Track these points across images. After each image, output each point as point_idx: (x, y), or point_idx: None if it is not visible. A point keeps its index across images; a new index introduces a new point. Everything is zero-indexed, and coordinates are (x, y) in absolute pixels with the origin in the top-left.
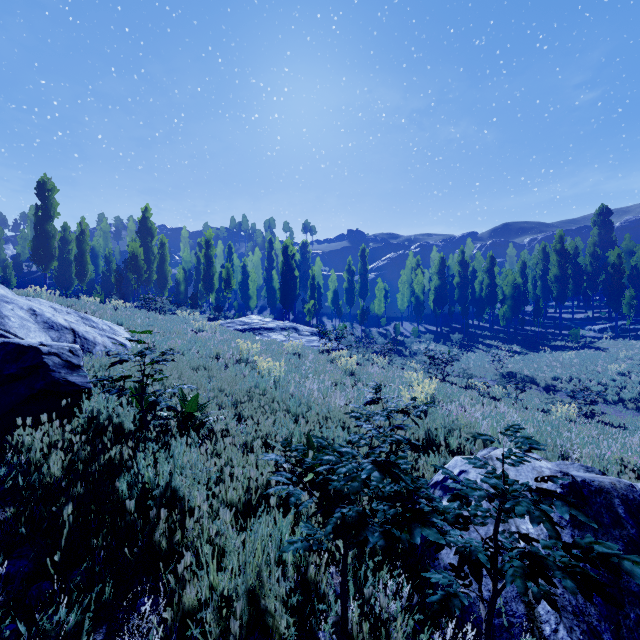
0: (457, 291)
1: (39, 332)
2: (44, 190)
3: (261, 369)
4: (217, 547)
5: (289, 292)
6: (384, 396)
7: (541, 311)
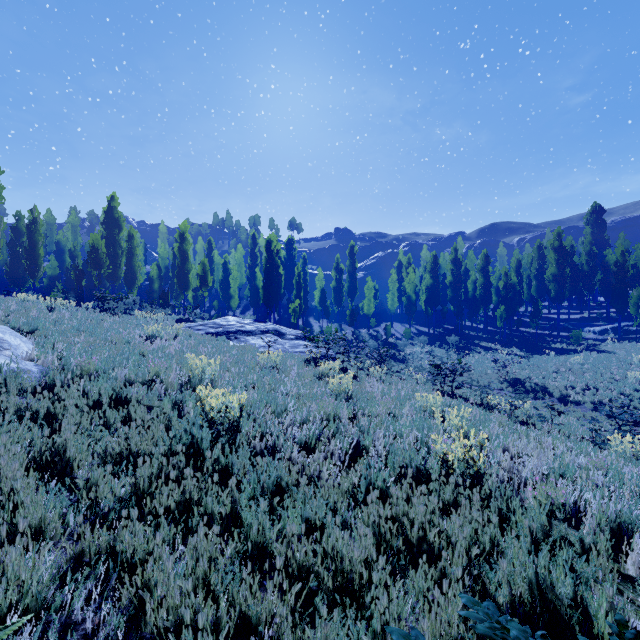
0: (450, 291)
1: None
2: None
3: (206, 409)
4: None
5: (273, 291)
6: None
7: (540, 312)
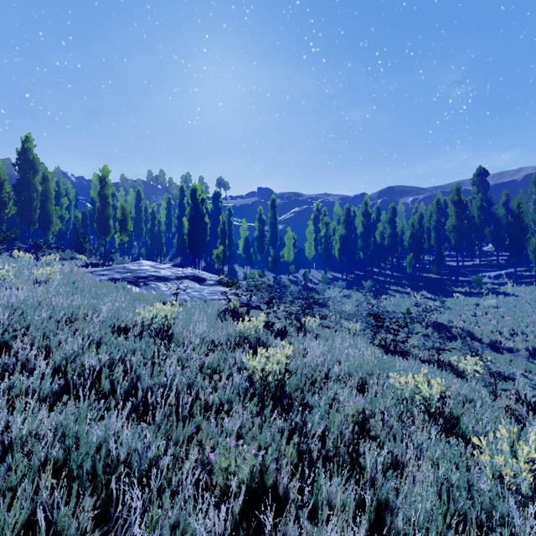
0: (361, 240)
1: None
2: None
3: None
4: None
5: (197, 238)
6: None
7: (444, 258)
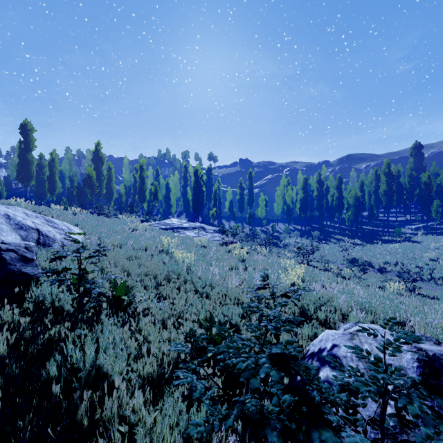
0: (316, 201)
1: (10, 232)
2: (25, 130)
3: (177, 258)
4: (130, 425)
5: (198, 202)
6: (270, 283)
7: (374, 215)
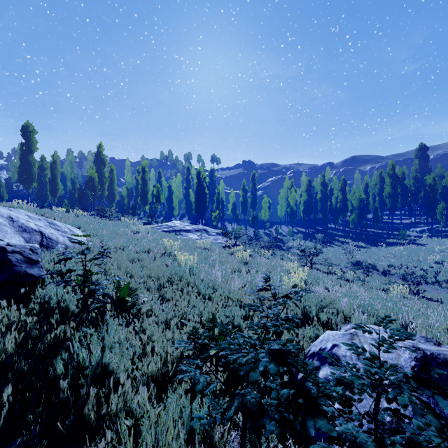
0: (319, 204)
1: (14, 234)
2: (27, 132)
3: (180, 261)
4: (136, 419)
5: (201, 204)
6: (272, 284)
7: (379, 218)
